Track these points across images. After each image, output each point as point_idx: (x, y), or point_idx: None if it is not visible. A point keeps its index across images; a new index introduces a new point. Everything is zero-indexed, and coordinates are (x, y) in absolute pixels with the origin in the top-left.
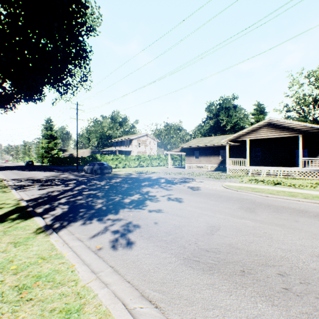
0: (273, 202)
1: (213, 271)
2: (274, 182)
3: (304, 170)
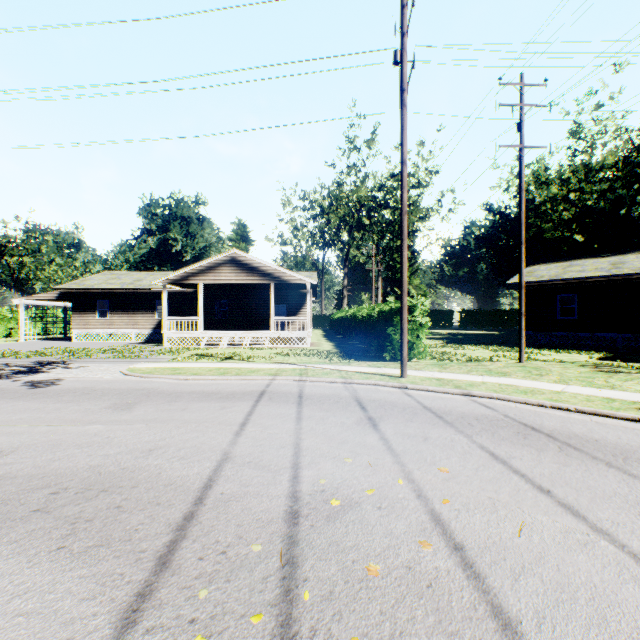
0: (187, 387)
1: None
2: (227, 356)
3: (277, 335)
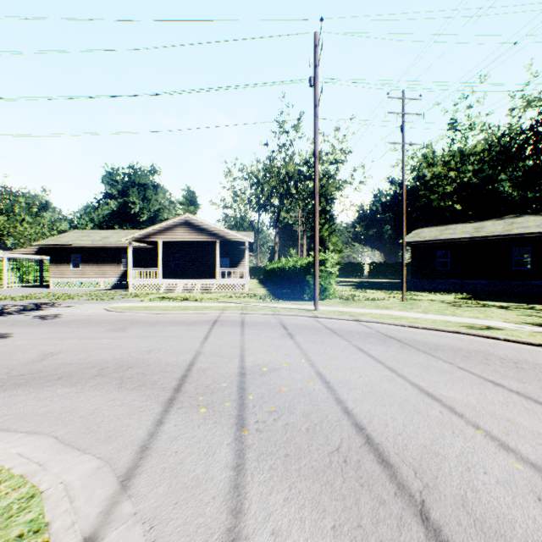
0: (159, 318)
1: (20, 387)
2: (184, 298)
3: (222, 282)
